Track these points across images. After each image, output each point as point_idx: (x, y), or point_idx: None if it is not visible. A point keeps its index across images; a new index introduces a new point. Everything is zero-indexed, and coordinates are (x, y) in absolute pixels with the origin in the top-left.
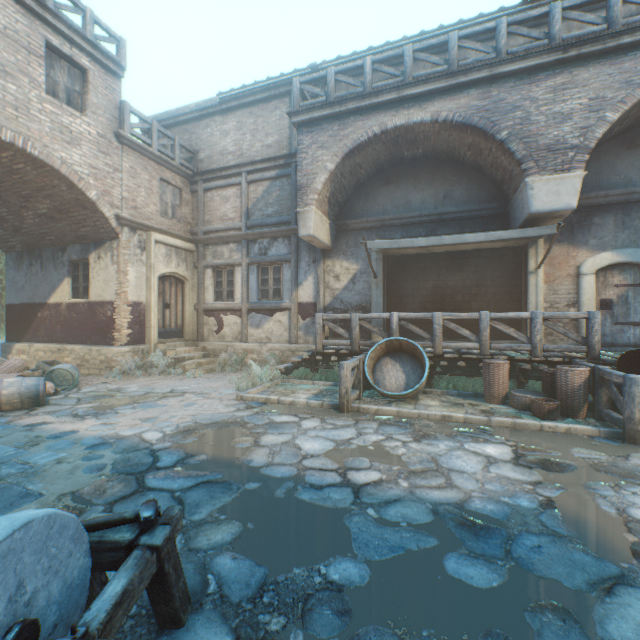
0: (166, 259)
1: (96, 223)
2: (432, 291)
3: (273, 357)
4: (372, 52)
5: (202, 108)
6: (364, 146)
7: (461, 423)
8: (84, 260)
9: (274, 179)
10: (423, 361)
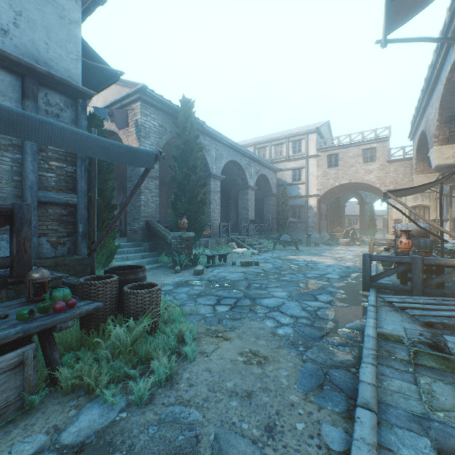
0: (413, 199)
1: None
2: None
3: None
4: None
5: None
6: (421, 144)
7: None
8: None
9: None
10: None
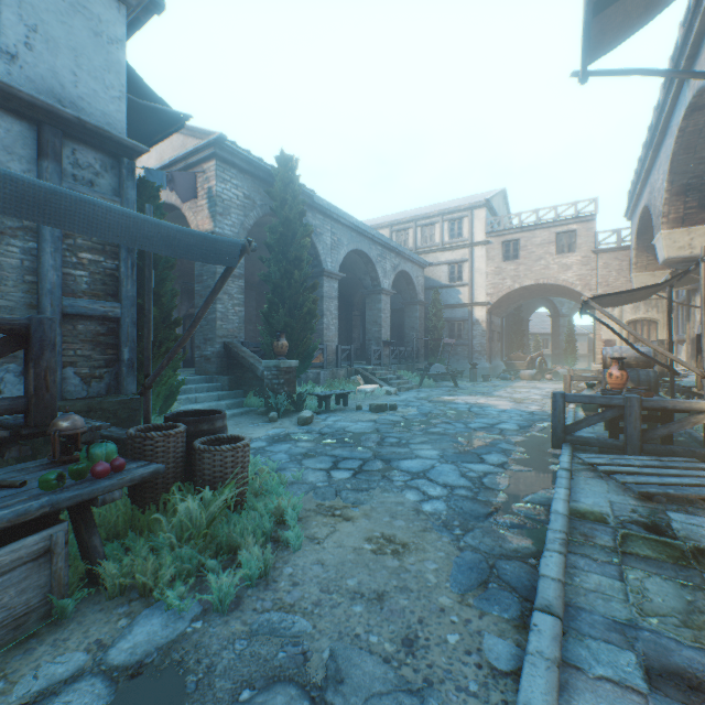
0: (632, 310)
1: None
2: None
3: None
4: None
5: None
6: (643, 226)
7: None
8: None
9: None
10: None
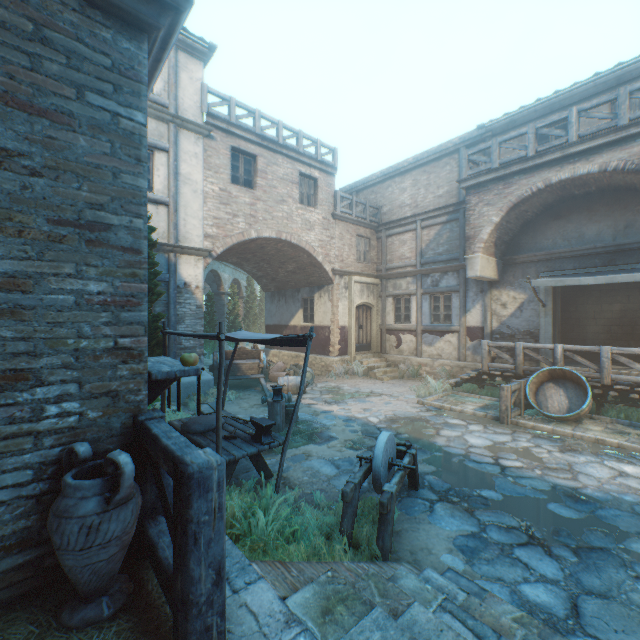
0: (360, 293)
1: (320, 275)
2: (619, 314)
3: (443, 371)
4: (539, 102)
5: (384, 174)
6: (528, 198)
7: (614, 447)
8: (310, 298)
9: (444, 223)
10: (586, 390)
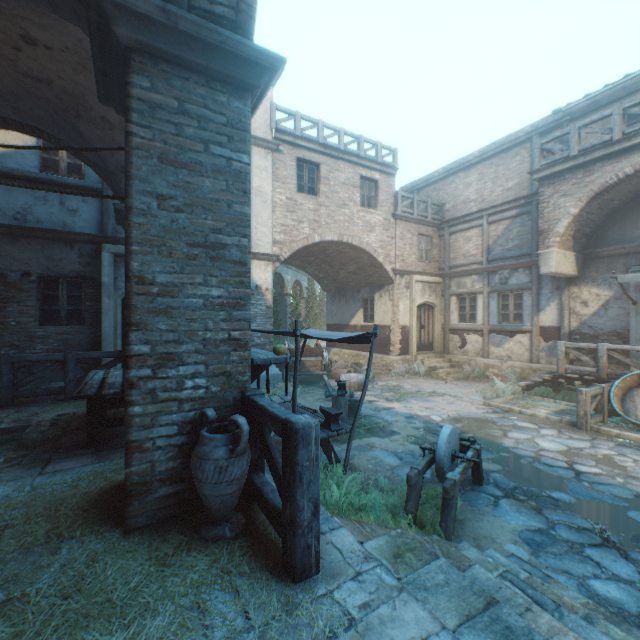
0: (421, 292)
1: (380, 275)
2: None
3: (513, 373)
4: (628, 77)
5: (447, 169)
6: (613, 186)
7: None
8: (370, 297)
9: (514, 217)
10: None
